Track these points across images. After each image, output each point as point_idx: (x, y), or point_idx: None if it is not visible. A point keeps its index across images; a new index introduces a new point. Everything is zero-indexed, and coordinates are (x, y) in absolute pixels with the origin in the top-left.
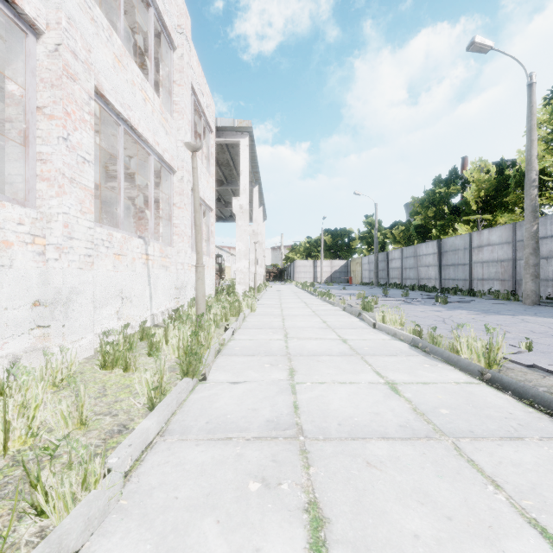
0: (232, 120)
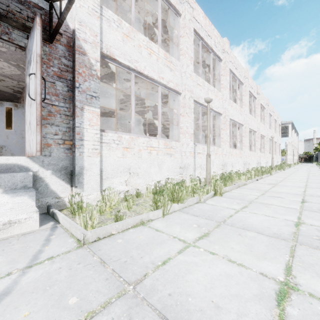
0: (286, 121)
